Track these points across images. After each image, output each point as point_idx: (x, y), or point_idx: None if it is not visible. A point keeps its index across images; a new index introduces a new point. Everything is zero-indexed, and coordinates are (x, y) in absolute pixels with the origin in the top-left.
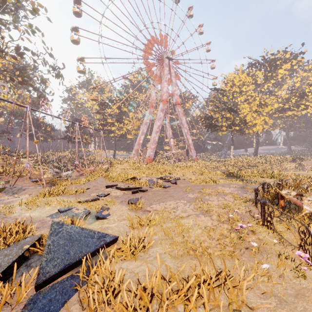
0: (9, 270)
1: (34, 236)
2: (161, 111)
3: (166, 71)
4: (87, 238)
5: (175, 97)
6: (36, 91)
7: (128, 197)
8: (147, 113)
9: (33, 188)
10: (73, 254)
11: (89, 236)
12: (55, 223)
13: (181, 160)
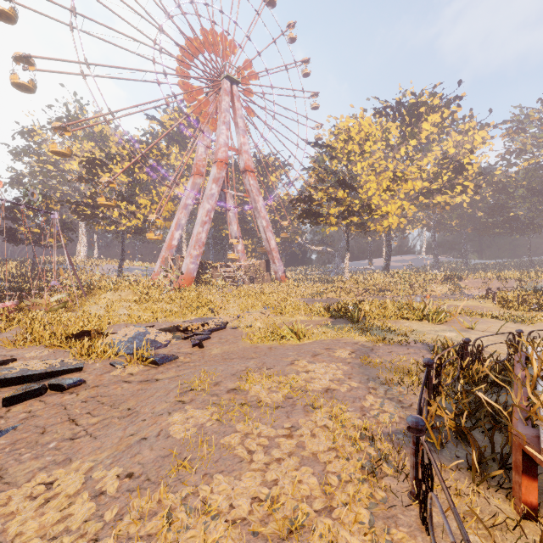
0: None
1: None
2: (213, 182)
3: (225, 104)
4: None
5: (243, 157)
6: None
7: None
8: (189, 186)
9: None
10: None
11: None
12: None
13: (256, 280)
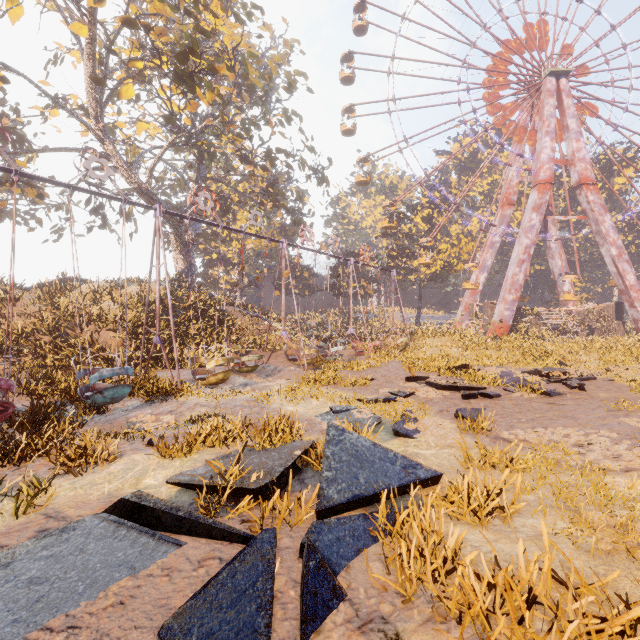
0: (282, 477)
1: (303, 441)
2: (533, 211)
3: (548, 108)
4: (384, 462)
5: (576, 168)
6: (290, 215)
7: (455, 405)
8: (496, 221)
9: (290, 371)
10: (364, 481)
11: (388, 459)
12: (333, 425)
13: (598, 331)
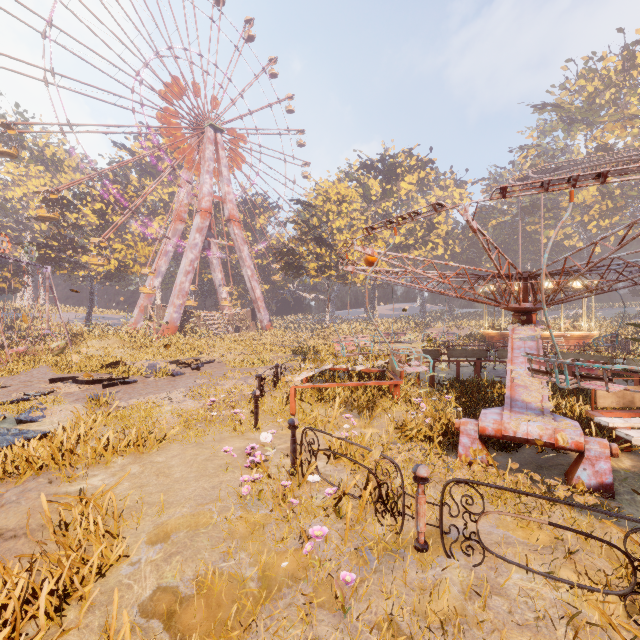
0: None
1: None
2: (197, 232)
3: (209, 152)
4: None
5: (228, 206)
6: None
7: (94, 393)
8: (170, 233)
9: None
10: None
11: None
12: None
13: (241, 329)
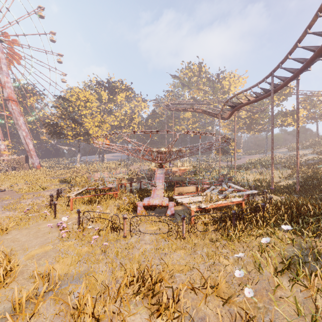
0: None
1: None
2: None
3: None
4: None
5: (7, 90)
6: None
7: None
8: None
9: None
10: None
11: None
12: None
13: (18, 168)
